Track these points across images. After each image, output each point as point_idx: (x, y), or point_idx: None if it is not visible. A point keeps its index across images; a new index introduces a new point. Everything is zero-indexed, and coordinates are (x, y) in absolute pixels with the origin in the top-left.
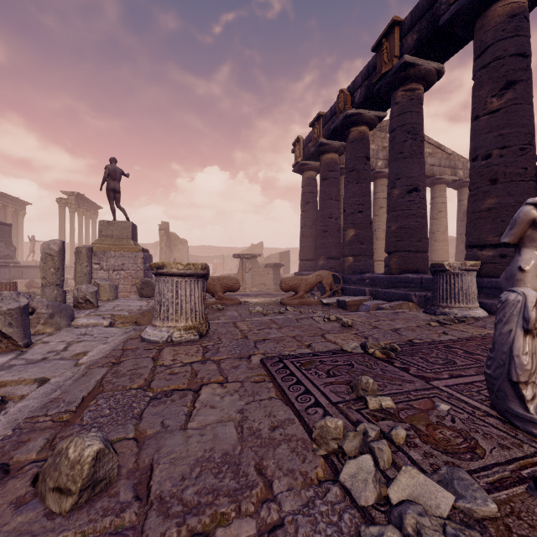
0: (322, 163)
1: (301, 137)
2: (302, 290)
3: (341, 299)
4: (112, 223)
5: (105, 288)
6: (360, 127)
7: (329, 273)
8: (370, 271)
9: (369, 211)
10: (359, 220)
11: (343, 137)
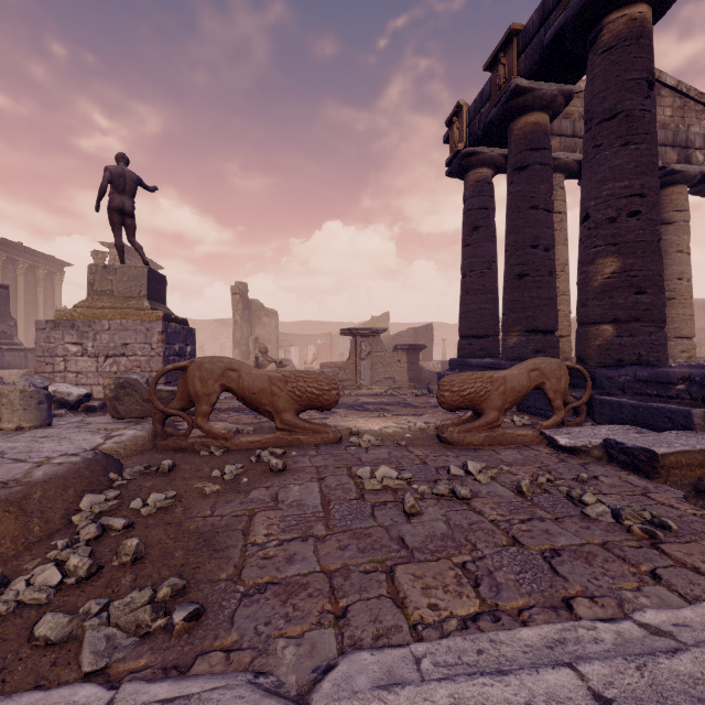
0: (515, 135)
1: (464, 102)
2: (494, 408)
3: (632, 445)
4: (112, 269)
5: (10, 400)
6: (633, 8)
7: (561, 365)
8: (661, 359)
9: (656, 211)
10: (632, 233)
11: (568, 67)
